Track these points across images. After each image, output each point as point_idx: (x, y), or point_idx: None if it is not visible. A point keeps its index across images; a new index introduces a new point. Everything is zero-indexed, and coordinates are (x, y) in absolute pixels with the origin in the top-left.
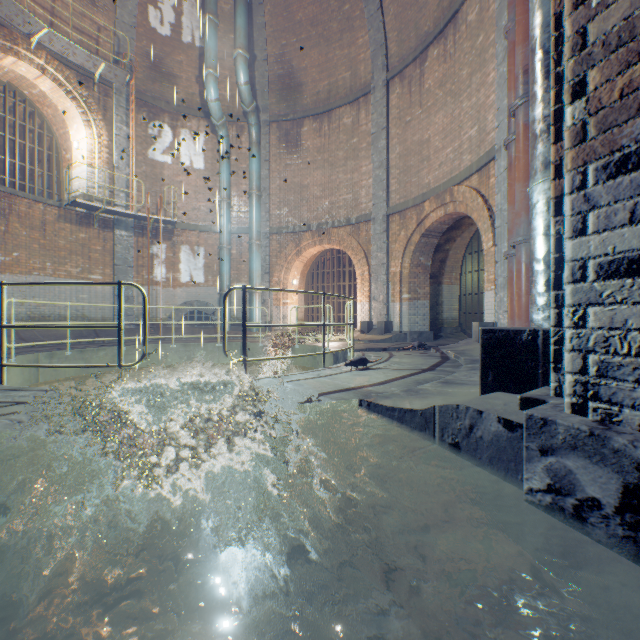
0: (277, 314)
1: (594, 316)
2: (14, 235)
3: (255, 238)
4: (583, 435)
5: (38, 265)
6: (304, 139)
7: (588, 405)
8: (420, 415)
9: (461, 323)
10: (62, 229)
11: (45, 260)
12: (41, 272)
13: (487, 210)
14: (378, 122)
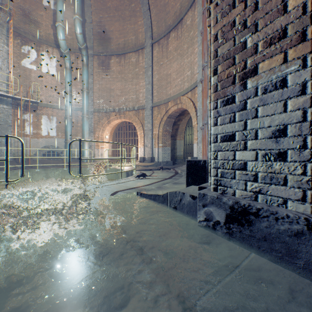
0: (97, 153)
1: (220, 155)
2: None
3: (85, 114)
4: (215, 198)
5: None
6: (112, 66)
7: (218, 188)
8: (162, 197)
9: (184, 157)
10: None
11: None
12: None
13: (194, 108)
14: (148, 62)
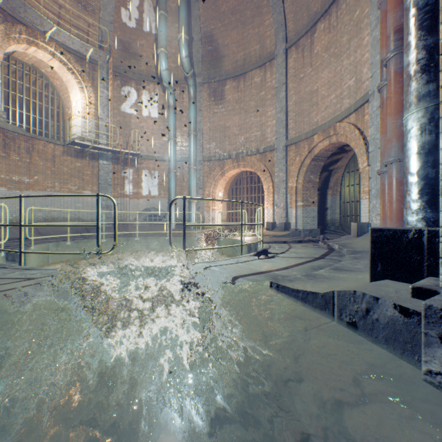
0: (208, 217)
1: None
2: (35, 165)
3: (192, 164)
4: None
5: (50, 184)
6: (226, 94)
7: None
8: (321, 297)
9: (341, 223)
10: (65, 160)
11: (55, 181)
12: (52, 189)
13: (362, 139)
14: (279, 79)
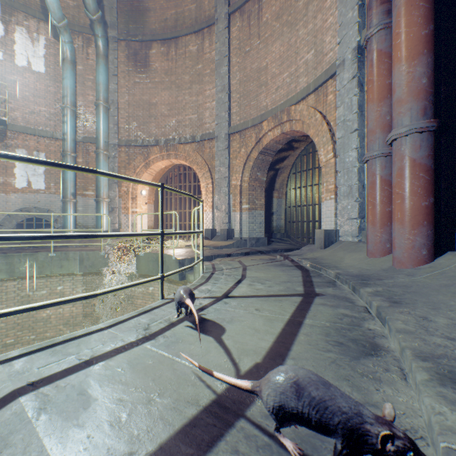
0: (126, 222)
1: None
2: None
3: (102, 148)
4: None
5: None
6: (152, 60)
7: None
8: None
9: (287, 230)
10: None
11: None
12: None
13: (326, 124)
14: (221, 50)
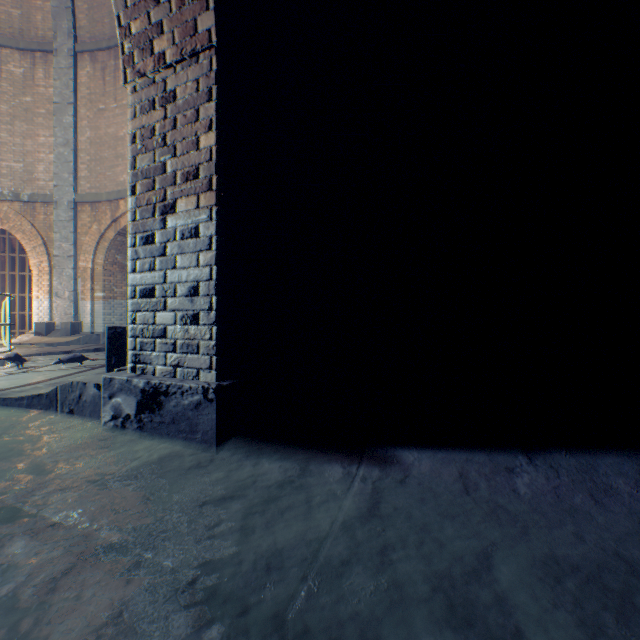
0: None
1: (140, 318)
2: None
3: None
4: (126, 382)
5: None
6: None
7: (138, 366)
8: (47, 397)
9: None
10: None
11: None
12: None
13: None
14: (64, 93)
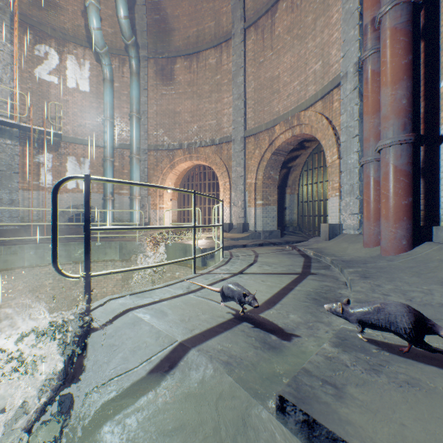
0: (154, 216)
1: None
2: None
3: (135, 153)
4: None
5: None
6: (177, 74)
7: None
8: None
9: (299, 224)
10: None
11: None
12: None
13: (332, 129)
14: (237, 62)
